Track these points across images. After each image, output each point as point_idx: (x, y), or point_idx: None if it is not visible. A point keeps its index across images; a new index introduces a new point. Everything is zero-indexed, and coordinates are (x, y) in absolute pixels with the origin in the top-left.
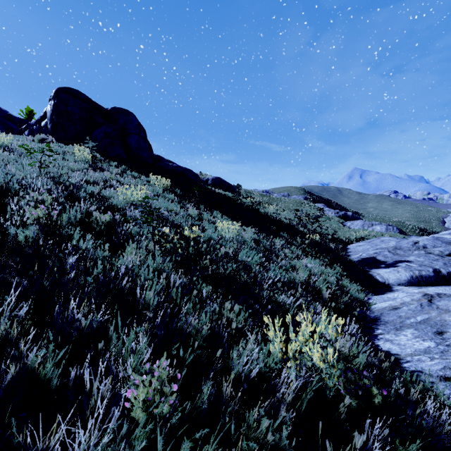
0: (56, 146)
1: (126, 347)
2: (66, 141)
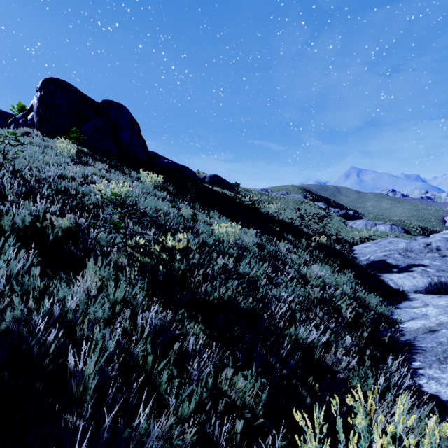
0: (39, 140)
1: None
2: (53, 135)
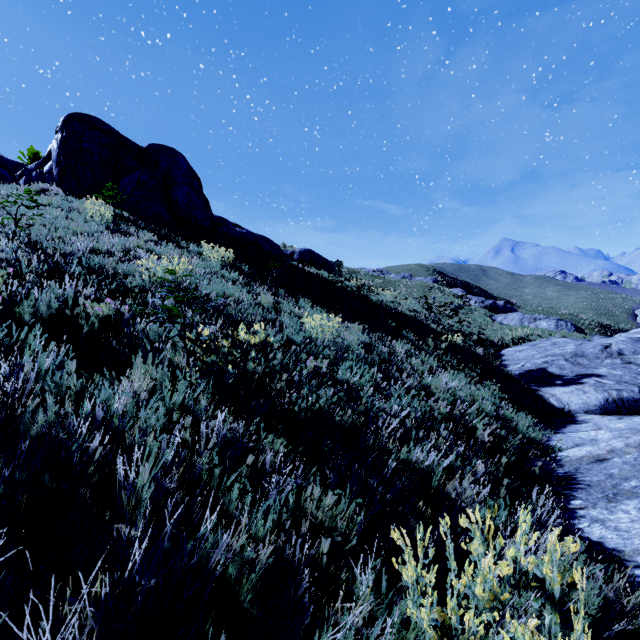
0: (60, 201)
1: None
2: (80, 194)
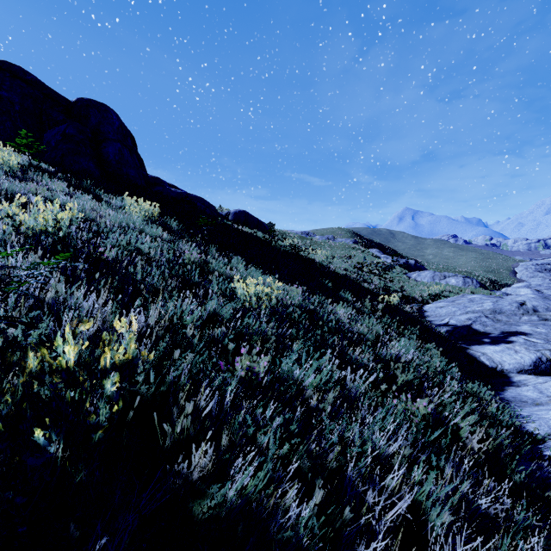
0: None
1: None
2: None
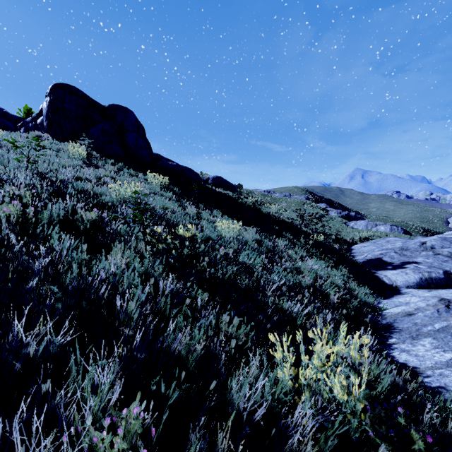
0: (50, 144)
1: (86, 383)
2: (62, 138)
